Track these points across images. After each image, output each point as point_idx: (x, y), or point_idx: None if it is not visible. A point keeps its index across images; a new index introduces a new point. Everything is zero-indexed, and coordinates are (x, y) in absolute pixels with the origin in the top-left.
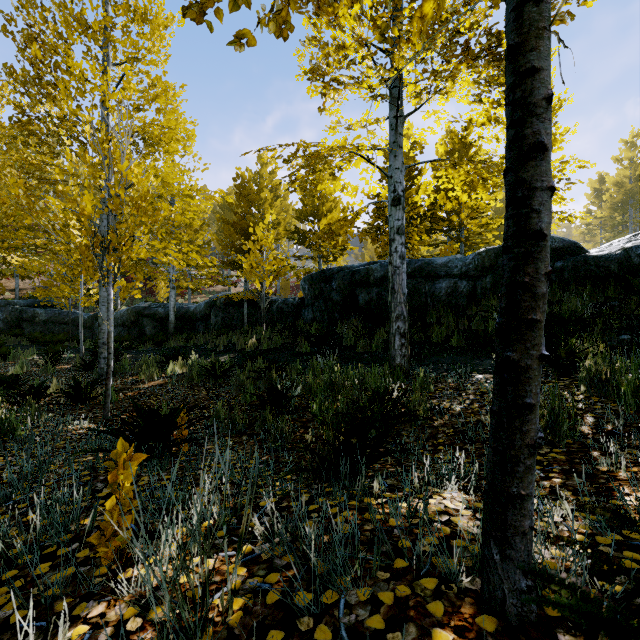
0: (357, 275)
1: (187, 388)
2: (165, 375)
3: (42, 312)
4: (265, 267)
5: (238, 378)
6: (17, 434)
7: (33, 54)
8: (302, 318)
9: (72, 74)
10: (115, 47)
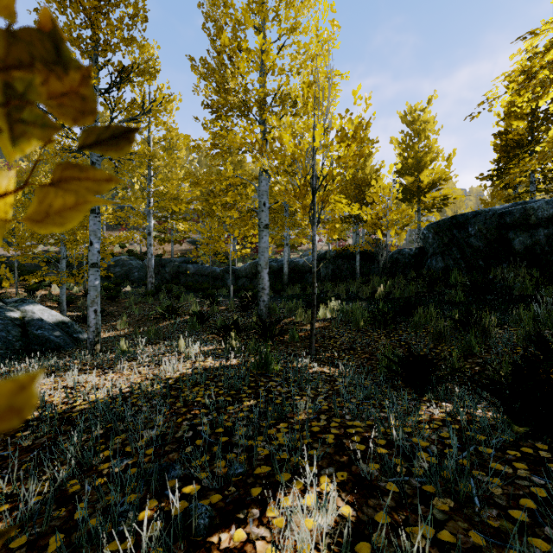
0: (508, 217)
1: (358, 332)
2: (318, 318)
3: (191, 267)
4: (389, 217)
5: (434, 326)
6: (271, 368)
7: (222, 42)
8: (428, 267)
9: (250, 51)
10: (280, 20)
